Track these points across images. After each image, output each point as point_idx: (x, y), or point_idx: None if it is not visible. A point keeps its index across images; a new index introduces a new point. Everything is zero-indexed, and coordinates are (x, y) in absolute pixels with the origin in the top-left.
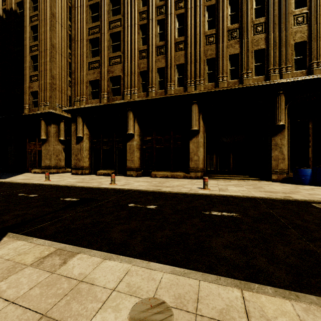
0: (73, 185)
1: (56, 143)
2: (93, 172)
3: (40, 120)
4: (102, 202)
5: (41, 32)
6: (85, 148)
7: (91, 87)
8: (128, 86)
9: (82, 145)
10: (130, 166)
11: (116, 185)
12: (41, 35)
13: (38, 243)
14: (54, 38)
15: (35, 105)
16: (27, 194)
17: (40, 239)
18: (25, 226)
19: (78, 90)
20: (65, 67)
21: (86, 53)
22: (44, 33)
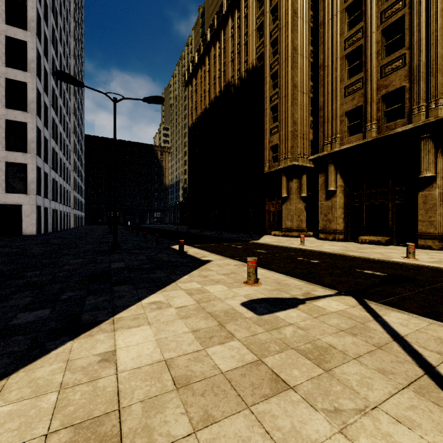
0: (346, 254)
1: (297, 200)
2: (349, 238)
3: (280, 176)
4: (438, 285)
5: (281, 77)
6: (338, 205)
7: (347, 120)
8: (420, 98)
9: (334, 201)
10: (426, 232)
11: (421, 261)
12: (281, 80)
13: (429, 322)
14: (296, 76)
15: (275, 160)
16: (307, 259)
17: (424, 318)
18: (367, 296)
19: (329, 129)
20: (307, 106)
21: (340, 76)
22: (285, 75)
